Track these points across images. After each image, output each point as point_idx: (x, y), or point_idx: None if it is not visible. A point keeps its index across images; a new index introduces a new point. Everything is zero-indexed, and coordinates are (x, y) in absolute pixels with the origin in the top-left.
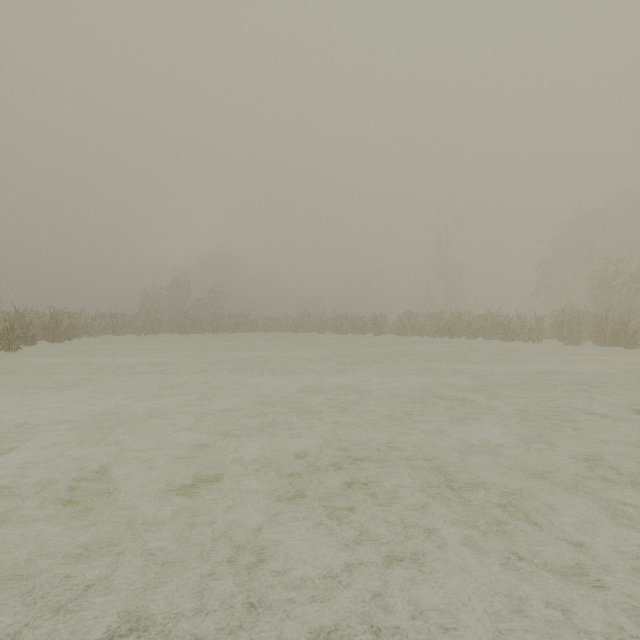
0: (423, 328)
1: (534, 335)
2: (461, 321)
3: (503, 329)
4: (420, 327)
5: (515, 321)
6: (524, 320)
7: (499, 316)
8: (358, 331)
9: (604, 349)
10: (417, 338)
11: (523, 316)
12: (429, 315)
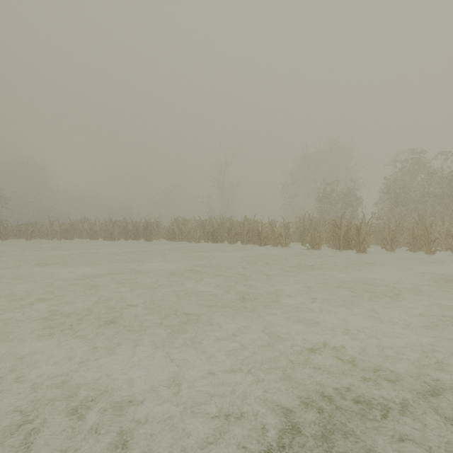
0: (190, 234)
1: (283, 240)
2: (223, 227)
3: (257, 234)
4: (187, 233)
5: (267, 227)
6: (275, 226)
7: (255, 222)
8: (132, 237)
9: (339, 253)
10: (187, 243)
11: (274, 222)
12: (198, 221)
